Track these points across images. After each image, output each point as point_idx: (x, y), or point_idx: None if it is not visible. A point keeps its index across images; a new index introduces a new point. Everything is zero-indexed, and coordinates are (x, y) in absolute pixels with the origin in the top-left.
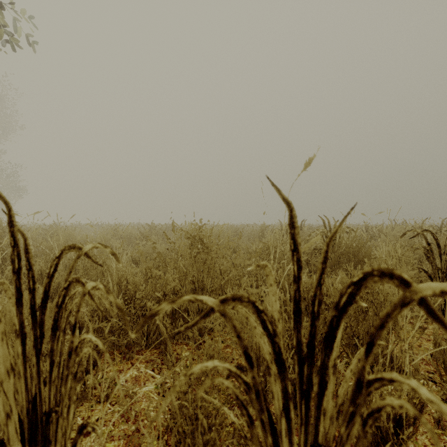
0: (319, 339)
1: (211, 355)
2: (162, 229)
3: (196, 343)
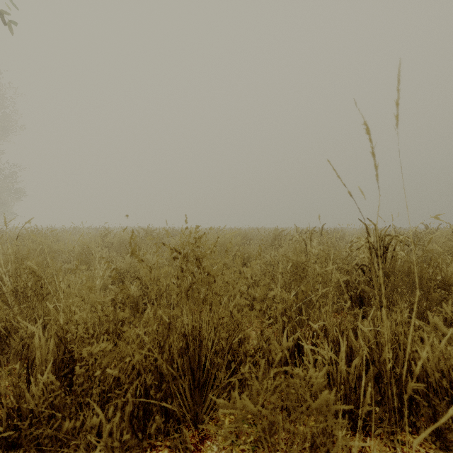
0: None
1: None
2: (160, 234)
3: None
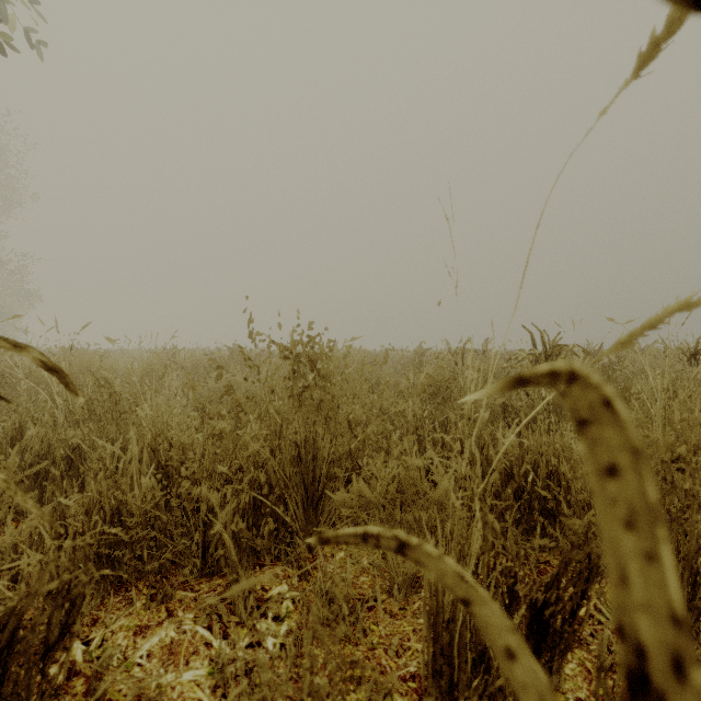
0: (572, 575)
1: (331, 596)
2: (251, 355)
3: (299, 572)
